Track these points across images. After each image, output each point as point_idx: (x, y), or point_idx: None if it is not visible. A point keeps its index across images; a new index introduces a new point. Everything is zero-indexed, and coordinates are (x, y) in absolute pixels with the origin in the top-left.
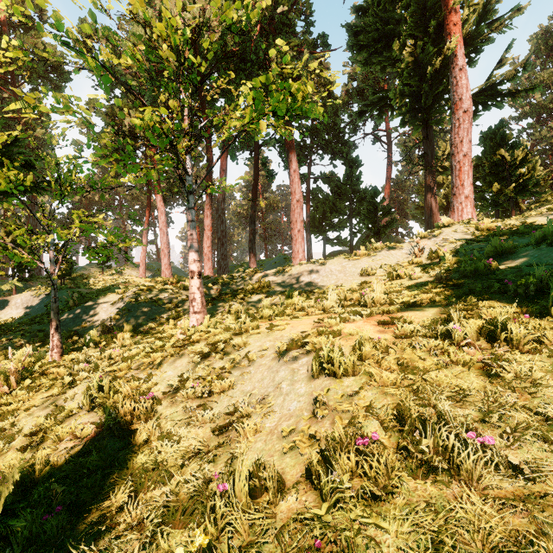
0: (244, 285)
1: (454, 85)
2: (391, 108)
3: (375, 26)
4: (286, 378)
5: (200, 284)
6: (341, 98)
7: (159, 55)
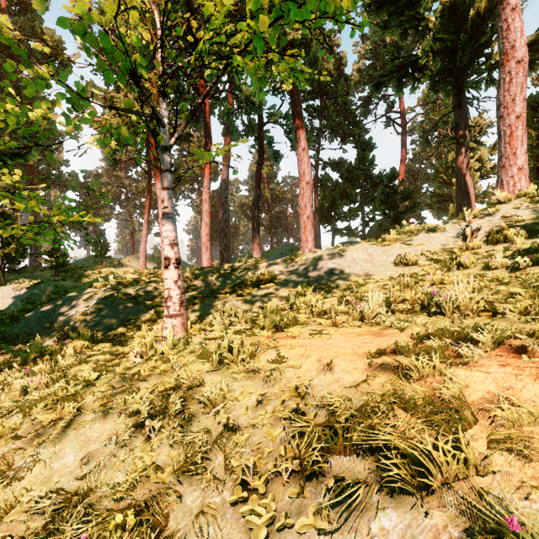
0: (244, 278)
1: (505, 30)
2: (413, 78)
3: None
4: None
5: (177, 276)
6: (352, 77)
7: None
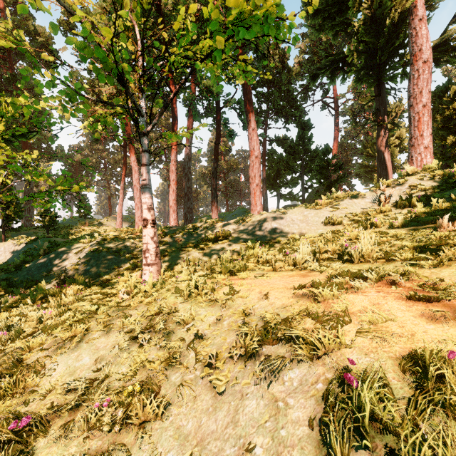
0: (205, 235)
1: (414, 36)
2: (343, 71)
3: None
4: (261, 426)
5: (153, 234)
6: (294, 68)
7: None
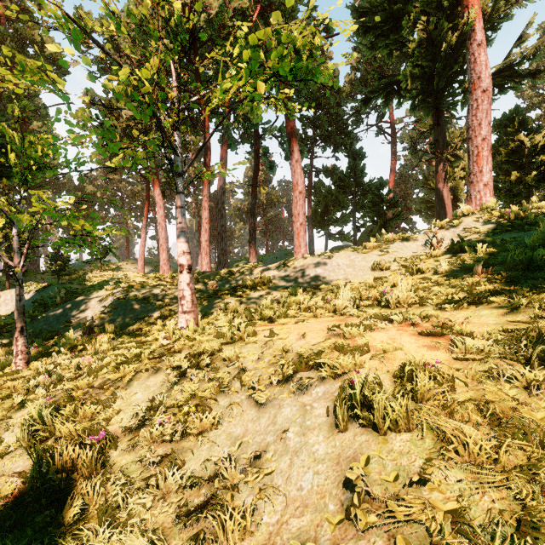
0: (243, 281)
1: (472, 63)
2: (398, 95)
3: (382, 6)
4: (293, 421)
5: (190, 280)
6: (344, 88)
7: (143, 16)
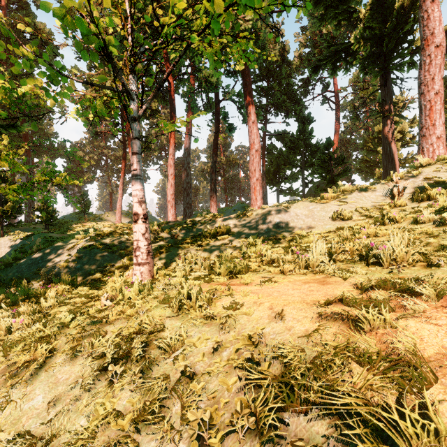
0: (203, 231)
1: (425, 20)
2: (346, 62)
3: None
4: None
5: (145, 230)
6: (294, 62)
7: None
